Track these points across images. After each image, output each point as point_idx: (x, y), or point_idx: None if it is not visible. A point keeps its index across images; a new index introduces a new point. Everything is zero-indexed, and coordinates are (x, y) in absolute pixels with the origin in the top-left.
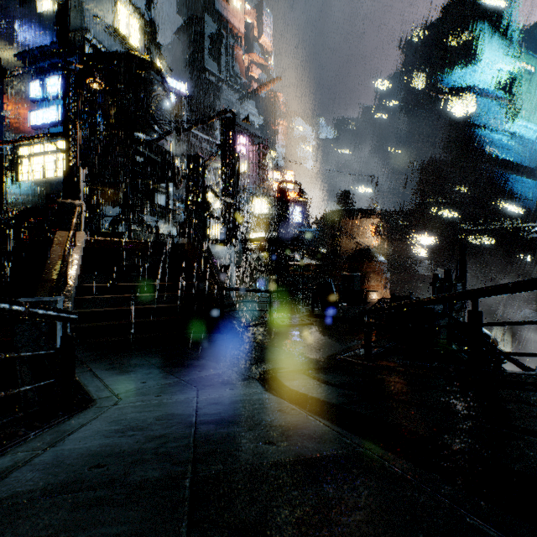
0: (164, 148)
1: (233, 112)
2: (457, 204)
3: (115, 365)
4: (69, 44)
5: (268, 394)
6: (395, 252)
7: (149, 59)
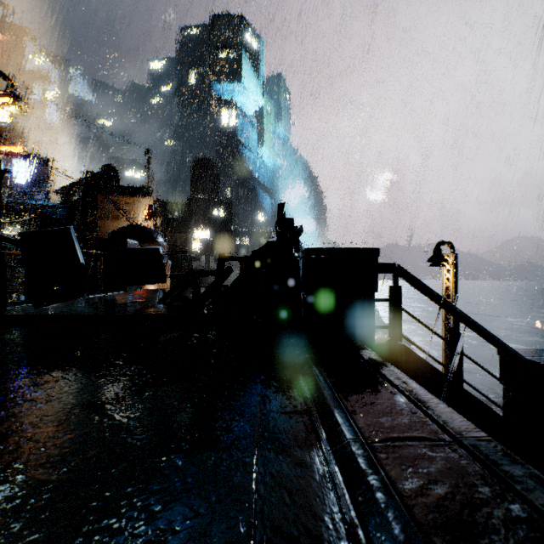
0: None
1: None
2: (223, 205)
3: None
4: None
5: None
6: (169, 245)
7: None
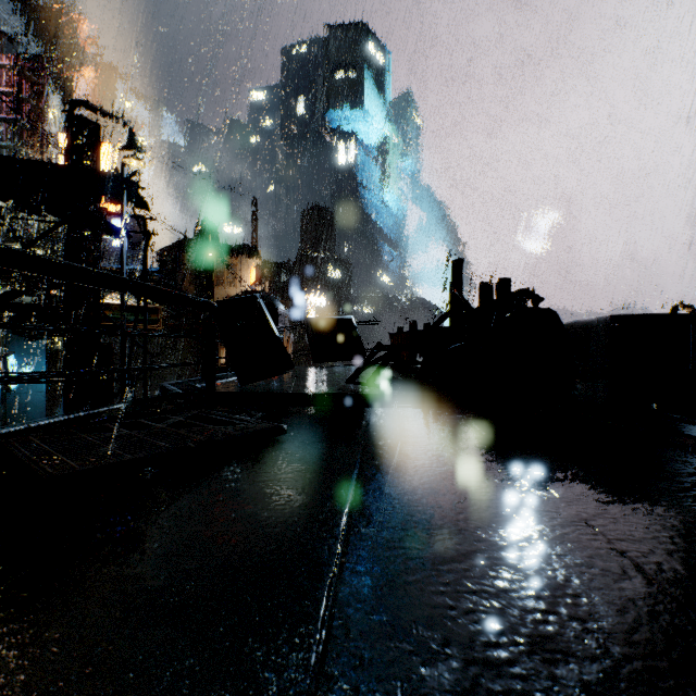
0: None
1: None
2: (341, 263)
3: None
4: None
5: None
6: None
7: None
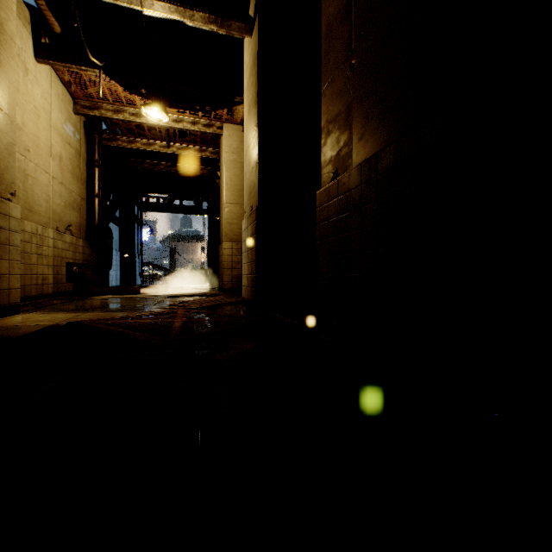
0: None
1: None
2: None
3: None
4: None
5: None
6: None
7: None
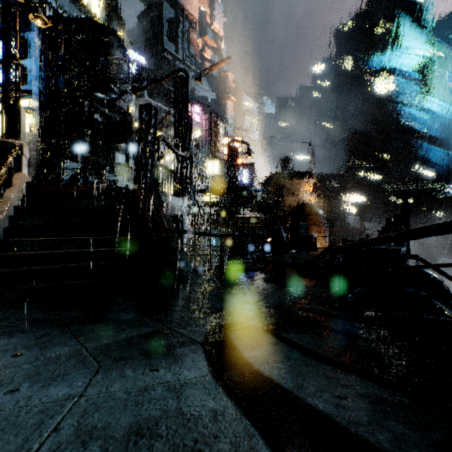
0: (122, 109)
1: (186, 71)
2: (381, 168)
3: (4, 322)
4: (30, 7)
5: (217, 392)
6: (329, 209)
7: (109, 26)
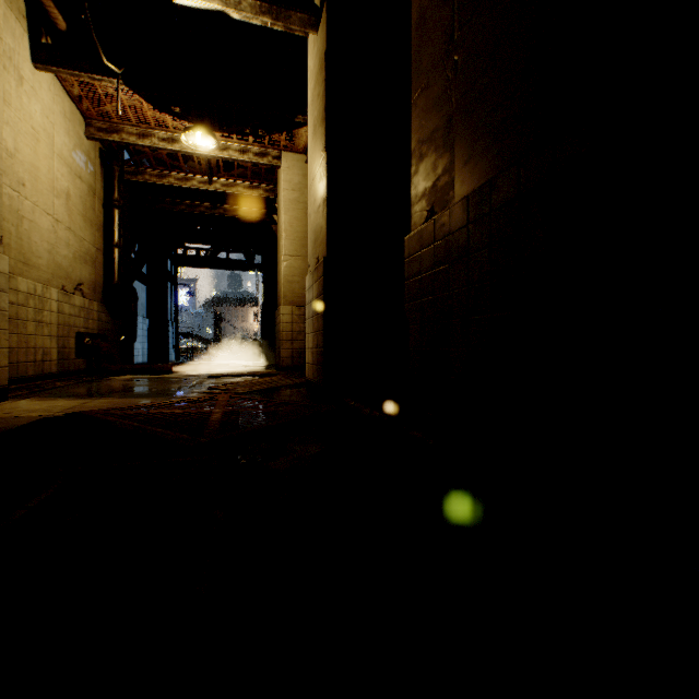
0: None
1: None
2: None
3: None
4: None
5: None
6: None
7: None
